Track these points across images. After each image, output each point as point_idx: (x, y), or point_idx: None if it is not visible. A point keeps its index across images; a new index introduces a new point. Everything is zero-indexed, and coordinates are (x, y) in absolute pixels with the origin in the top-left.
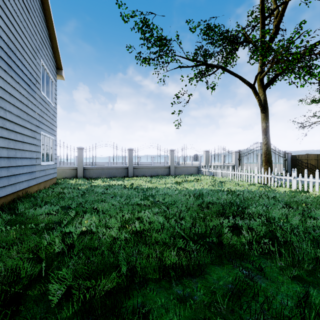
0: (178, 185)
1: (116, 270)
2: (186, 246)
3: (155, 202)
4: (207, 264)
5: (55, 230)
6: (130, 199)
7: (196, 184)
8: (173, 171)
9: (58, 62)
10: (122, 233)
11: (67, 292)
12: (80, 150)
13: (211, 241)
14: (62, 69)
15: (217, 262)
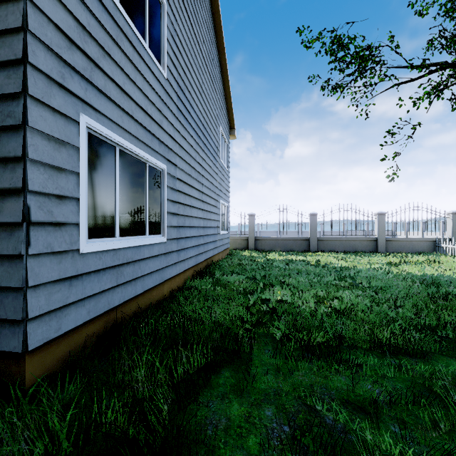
0: (392, 267)
1: (323, 330)
2: (404, 333)
3: (356, 284)
4: (434, 353)
5: (252, 295)
6: (321, 278)
7: (427, 268)
8: (382, 246)
9: (231, 121)
10: (319, 307)
11: (283, 336)
12: (251, 217)
13: (444, 336)
14: (234, 127)
15: (450, 355)
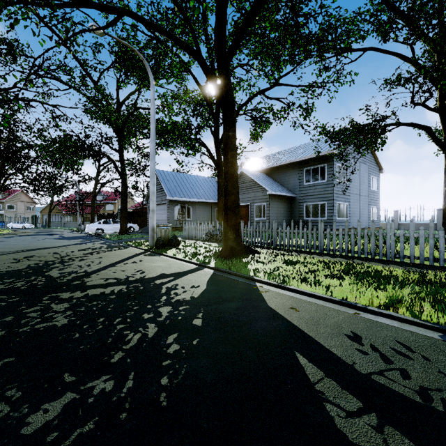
0: None
1: None
2: None
3: None
4: None
5: None
6: None
7: None
8: None
9: (380, 167)
10: None
11: None
12: (395, 212)
13: None
14: (382, 169)
15: None
